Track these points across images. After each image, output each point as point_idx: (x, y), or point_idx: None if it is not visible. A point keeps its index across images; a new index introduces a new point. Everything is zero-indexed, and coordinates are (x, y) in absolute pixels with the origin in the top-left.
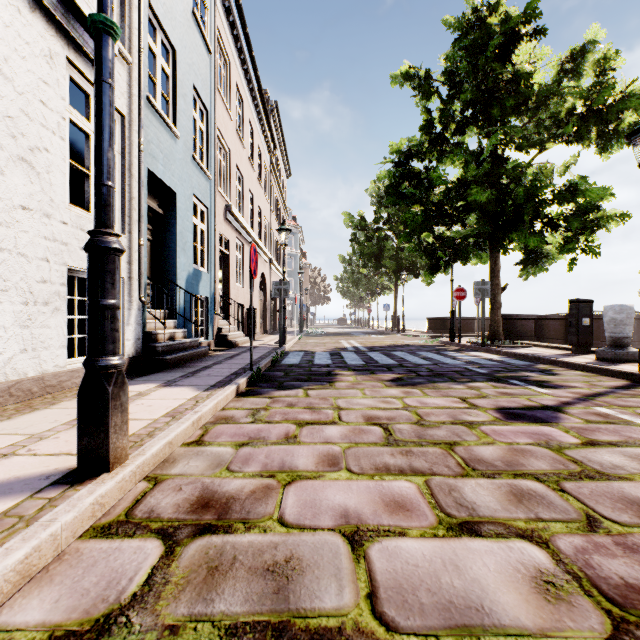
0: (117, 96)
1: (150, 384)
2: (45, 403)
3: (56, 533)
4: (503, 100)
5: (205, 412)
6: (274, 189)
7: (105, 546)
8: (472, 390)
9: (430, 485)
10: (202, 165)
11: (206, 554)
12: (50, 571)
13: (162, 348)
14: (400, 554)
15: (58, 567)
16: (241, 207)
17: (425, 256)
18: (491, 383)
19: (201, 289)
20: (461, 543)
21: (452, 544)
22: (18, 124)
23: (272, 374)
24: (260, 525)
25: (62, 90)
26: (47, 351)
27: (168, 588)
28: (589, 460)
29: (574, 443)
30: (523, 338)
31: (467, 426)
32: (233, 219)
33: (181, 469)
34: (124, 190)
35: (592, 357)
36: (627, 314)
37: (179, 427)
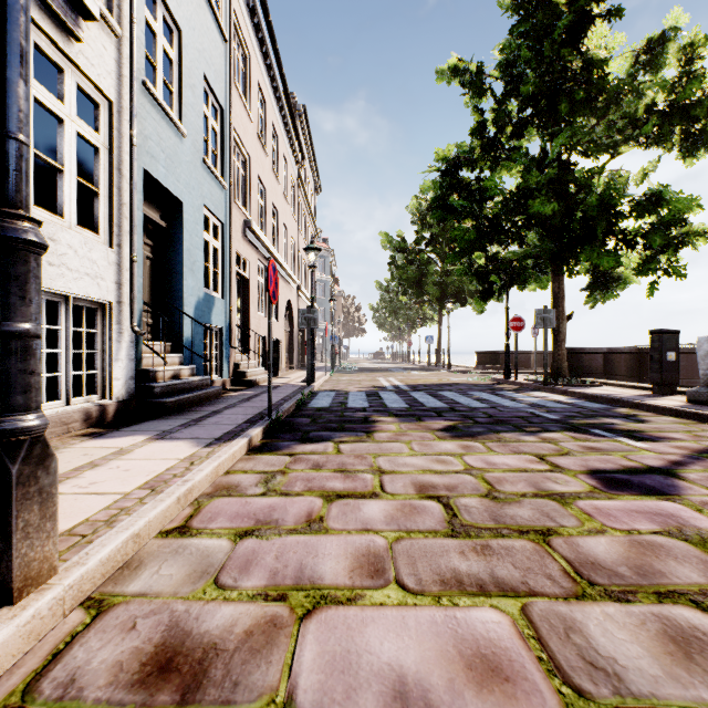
0: (101, 75)
1: (138, 436)
2: None
3: None
4: (572, 93)
5: (199, 480)
6: (302, 206)
7: None
8: (548, 444)
9: (532, 618)
10: (215, 171)
11: None
12: None
13: (161, 389)
14: None
15: None
16: (263, 224)
17: (476, 280)
18: (569, 433)
19: (214, 318)
20: None
21: None
22: None
23: (296, 421)
24: None
25: None
26: None
27: None
28: None
29: None
30: (590, 375)
31: (558, 501)
32: (253, 237)
33: (145, 583)
34: (111, 193)
35: (681, 399)
36: None
37: (154, 508)
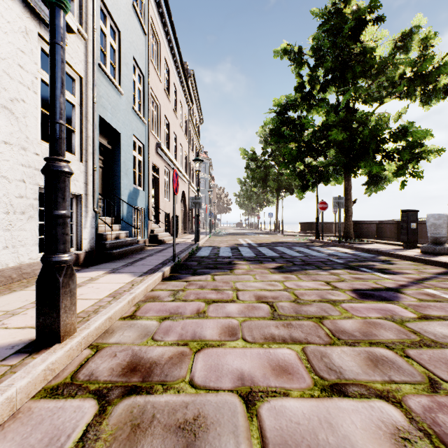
0: (77, 63)
1: (100, 271)
2: (21, 286)
3: (11, 396)
4: (354, 67)
5: (138, 293)
6: (191, 132)
7: (52, 405)
8: (333, 276)
9: (306, 352)
10: (139, 114)
11: (131, 413)
12: (5, 428)
13: (110, 245)
14: (285, 413)
15: (12, 425)
16: (168, 144)
17: (298, 179)
18: (347, 270)
19: (139, 202)
20: (332, 403)
21: (325, 404)
22: (1, 81)
23: (189, 263)
24: (175, 387)
25: (35, 57)
26: (24, 248)
27: (98, 444)
28: (425, 331)
29: (412, 317)
30: (368, 237)
31: (331, 304)
32: (162, 153)
33: (117, 339)
34: (82, 131)
35: (418, 251)
36: (444, 220)
37: (117, 305)
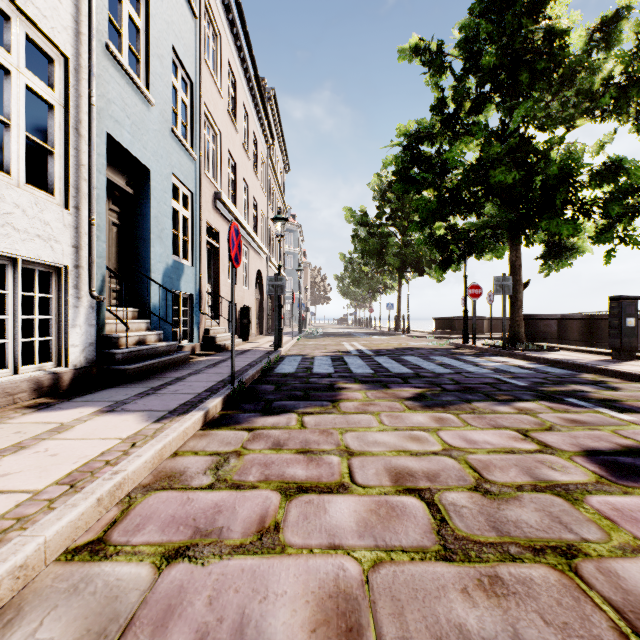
0: (56, 28)
1: (87, 408)
2: None
3: None
4: (532, 65)
5: (133, 470)
6: (272, 182)
7: None
8: (526, 415)
9: None
10: (184, 142)
11: None
12: None
13: (123, 355)
14: None
15: None
16: (234, 197)
17: (436, 250)
18: (544, 403)
19: (183, 285)
20: None
21: None
22: None
23: (260, 388)
24: None
25: None
26: None
27: None
28: None
29: None
30: (545, 340)
31: (564, 497)
32: (224, 208)
33: None
34: (68, 153)
35: None
36: None
37: (58, 520)
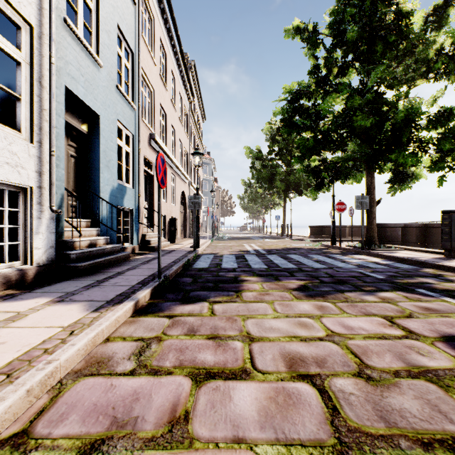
0: (22, 3)
1: (42, 299)
2: None
3: None
4: (385, 38)
5: (66, 359)
6: (192, 128)
7: None
8: (389, 304)
9: None
10: (126, 96)
11: None
12: None
13: (77, 255)
14: None
15: None
16: (164, 138)
17: (312, 176)
18: (401, 293)
19: (126, 202)
20: None
21: None
22: None
23: (181, 280)
24: None
25: None
26: None
27: None
28: None
29: None
30: (391, 242)
31: (437, 383)
32: (156, 146)
33: None
34: (32, 100)
35: None
36: None
37: None
